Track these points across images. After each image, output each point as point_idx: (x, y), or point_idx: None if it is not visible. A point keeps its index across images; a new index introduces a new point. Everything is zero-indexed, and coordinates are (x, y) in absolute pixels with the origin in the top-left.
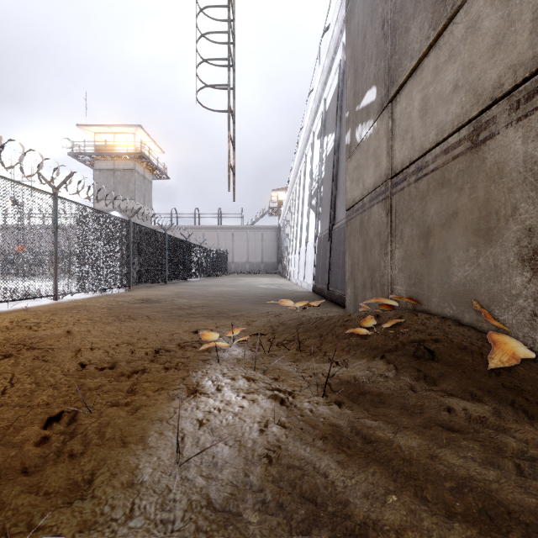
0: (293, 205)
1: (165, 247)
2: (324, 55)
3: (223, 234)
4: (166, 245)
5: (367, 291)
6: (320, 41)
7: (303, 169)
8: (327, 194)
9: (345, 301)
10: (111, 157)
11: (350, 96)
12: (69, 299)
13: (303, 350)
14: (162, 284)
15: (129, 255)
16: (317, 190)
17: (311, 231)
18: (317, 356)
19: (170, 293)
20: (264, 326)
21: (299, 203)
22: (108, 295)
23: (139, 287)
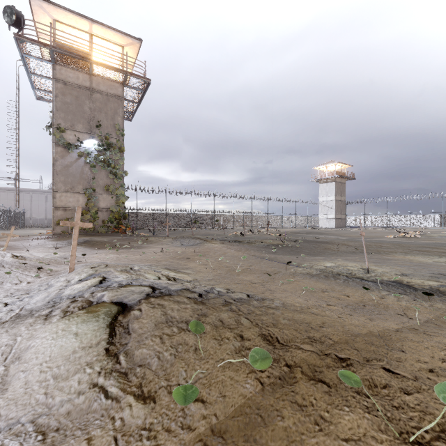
0: None
1: None
2: None
3: (20, 195)
4: None
5: None
6: None
7: None
8: None
9: None
10: None
11: None
12: None
13: None
14: None
15: None
16: None
17: None
18: None
19: None
20: None
21: None
22: None
23: None
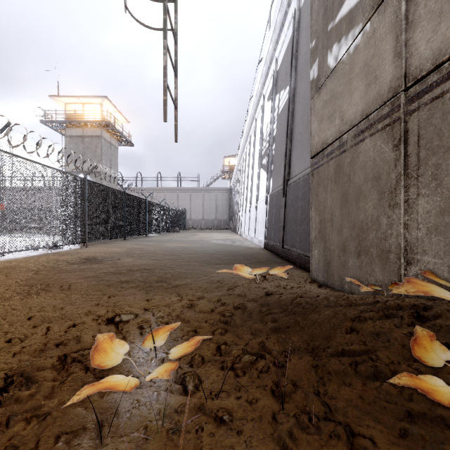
0: (243, 168)
1: (124, 205)
2: (277, 11)
3: (182, 195)
4: (125, 203)
5: (350, 256)
6: (271, 4)
7: (253, 132)
8: (280, 150)
9: (310, 264)
10: (80, 125)
11: (319, 18)
12: (8, 258)
13: (288, 400)
14: (121, 240)
15: (84, 212)
16: (268, 148)
17: (262, 189)
18: (330, 441)
19: (121, 250)
20: (212, 312)
21: (249, 165)
22: (56, 252)
23: (97, 243)
